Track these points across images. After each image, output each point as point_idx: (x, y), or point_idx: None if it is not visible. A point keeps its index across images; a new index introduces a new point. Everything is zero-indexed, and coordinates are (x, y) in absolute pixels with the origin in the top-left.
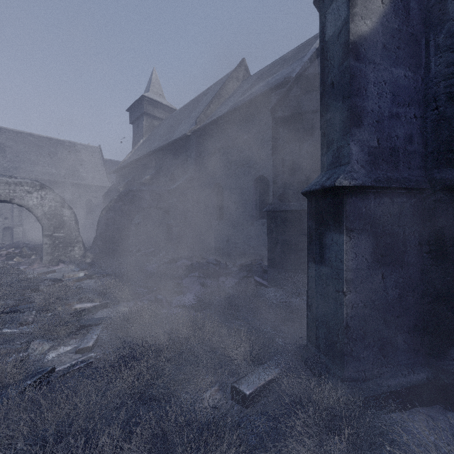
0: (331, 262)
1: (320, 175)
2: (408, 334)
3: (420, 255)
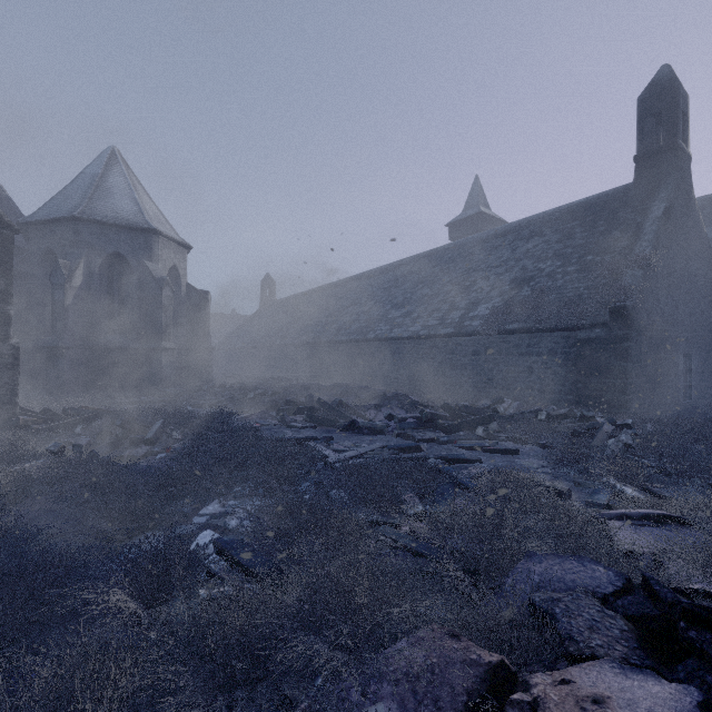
0: (59, 367)
1: (52, 341)
2: (79, 387)
3: (82, 365)
